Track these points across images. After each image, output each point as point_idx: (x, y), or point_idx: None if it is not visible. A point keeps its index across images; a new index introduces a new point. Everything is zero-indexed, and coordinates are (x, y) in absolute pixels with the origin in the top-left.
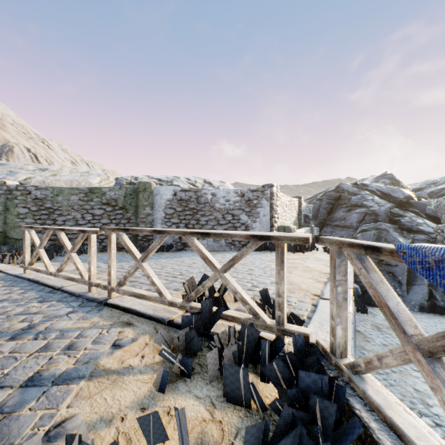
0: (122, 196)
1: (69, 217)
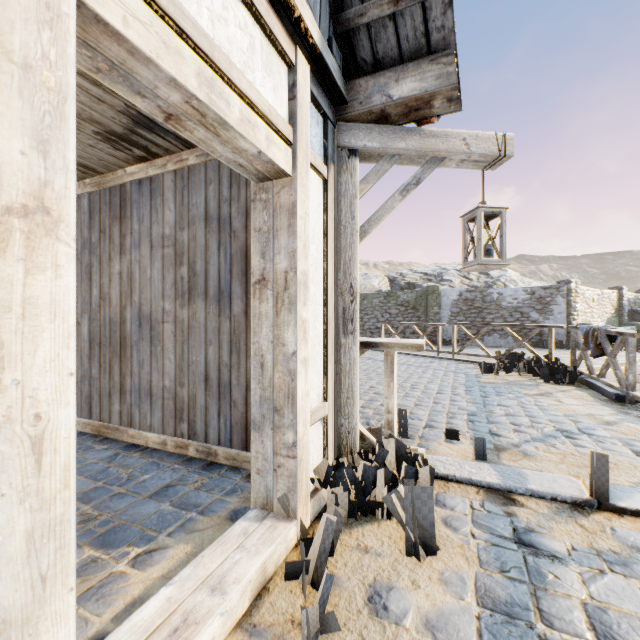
0: (413, 298)
1: (372, 316)
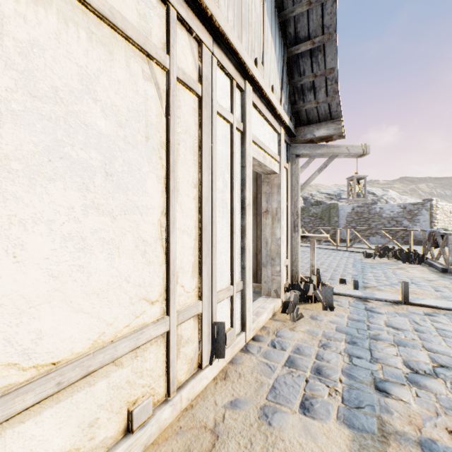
0: (320, 211)
1: None
